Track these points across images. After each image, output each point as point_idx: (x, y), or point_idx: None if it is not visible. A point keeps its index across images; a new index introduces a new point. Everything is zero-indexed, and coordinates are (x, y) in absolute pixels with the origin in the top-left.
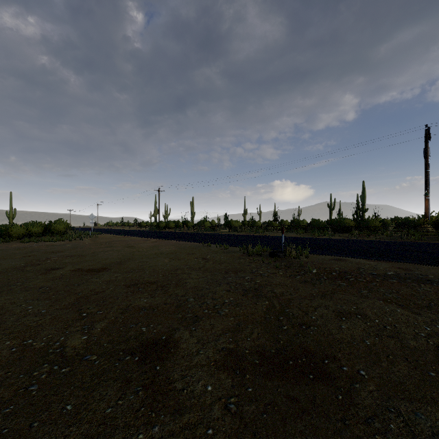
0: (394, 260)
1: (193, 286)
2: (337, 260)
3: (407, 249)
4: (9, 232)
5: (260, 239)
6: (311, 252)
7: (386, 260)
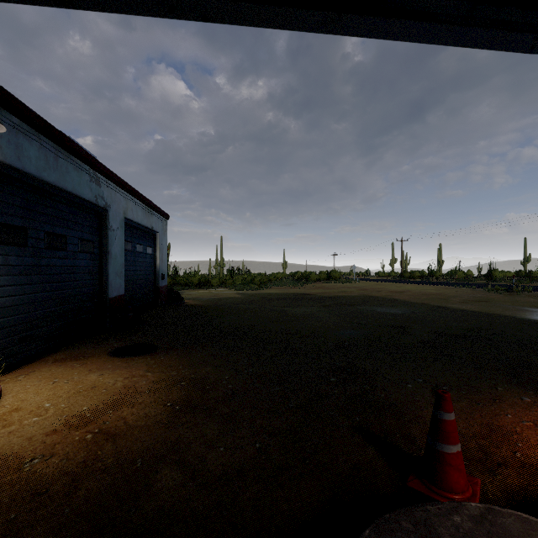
0: None
1: (451, 295)
2: None
3: None
4: (311, 277)
5: None
6: None
7: None
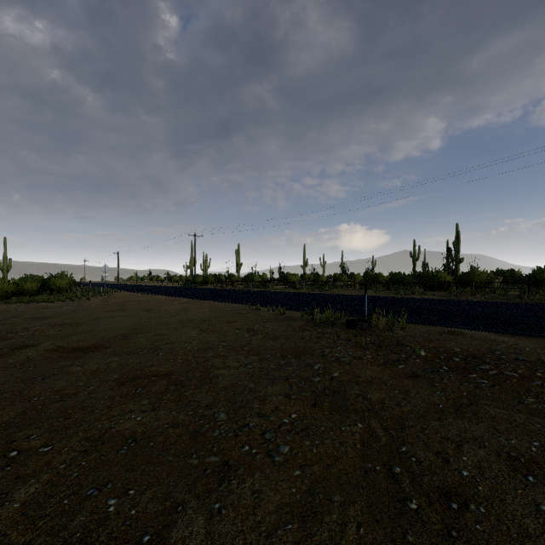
0: (540, 336)
1: (227, 384)
2: (449, 333)
3: (543, 315)
4: None
5: (328, 298)
6: (405, 320)
7: (527, 334)
